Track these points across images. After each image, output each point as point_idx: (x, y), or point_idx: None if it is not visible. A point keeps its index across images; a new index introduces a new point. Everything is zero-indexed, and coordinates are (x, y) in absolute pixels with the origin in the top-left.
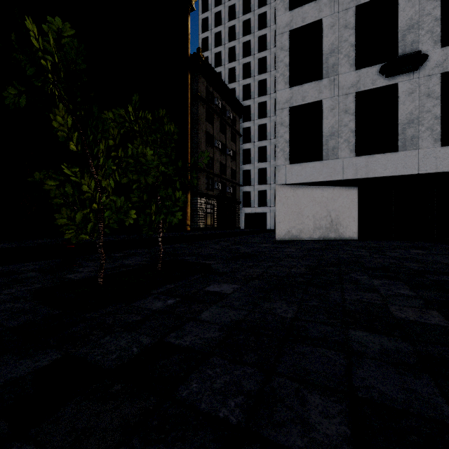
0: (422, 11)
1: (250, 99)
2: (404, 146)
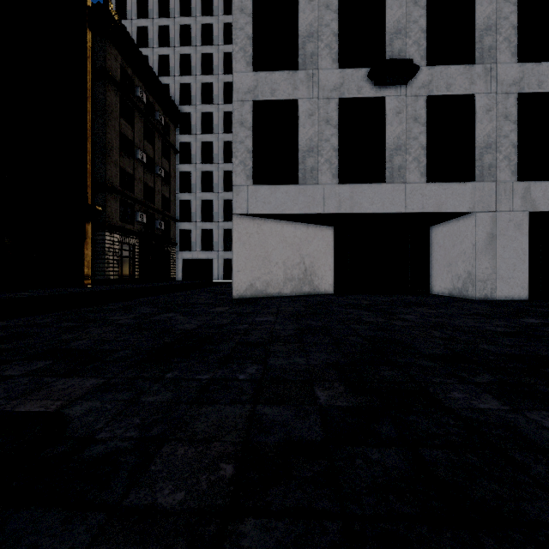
0: (410, 16)
1: (191, 105)
2: (392, 178)
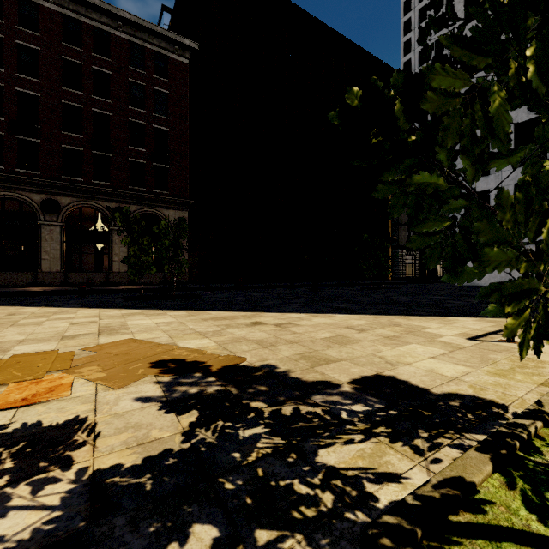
0: None
1: None
2: None
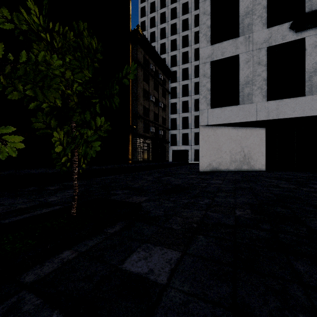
0: None
1: (176, 66)
2: (311, 91)
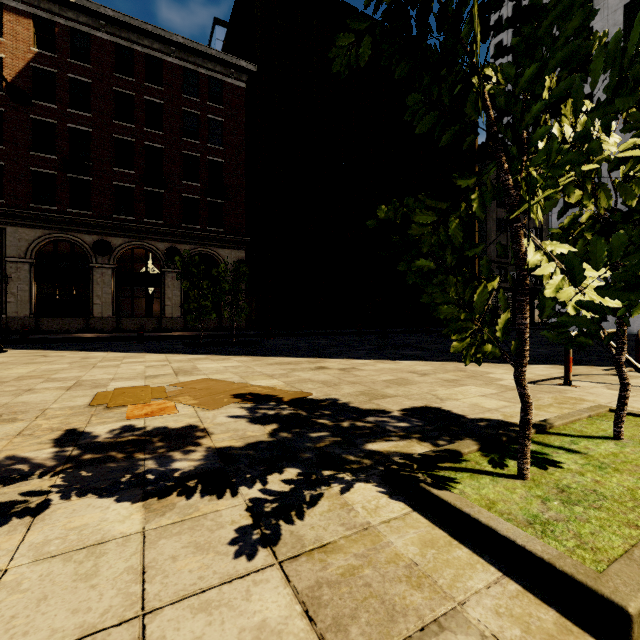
0: None
1: None
2: None
